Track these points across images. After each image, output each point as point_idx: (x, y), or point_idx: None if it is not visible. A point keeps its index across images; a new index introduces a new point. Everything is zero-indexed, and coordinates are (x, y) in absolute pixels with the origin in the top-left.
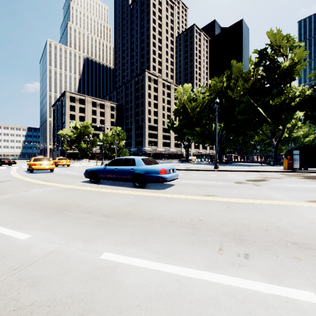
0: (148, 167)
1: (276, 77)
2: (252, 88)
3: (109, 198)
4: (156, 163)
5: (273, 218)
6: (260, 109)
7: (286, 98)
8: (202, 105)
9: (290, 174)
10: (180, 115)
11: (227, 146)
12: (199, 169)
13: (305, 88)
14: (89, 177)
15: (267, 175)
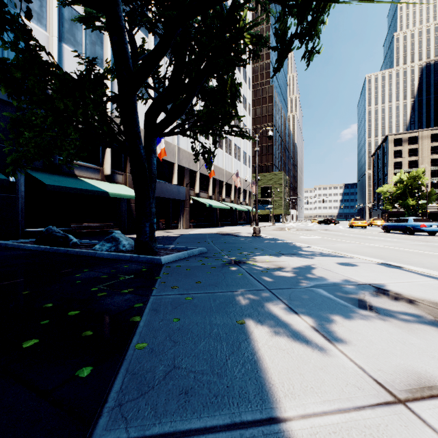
0: (414, 223)
1: None
2: None
3: (383, 235)
4: (427, 221)
5: None
6: None
7: None
8: None
9: None
10: None
11: None
12: None
13: None
14: (383, 229)
15: None
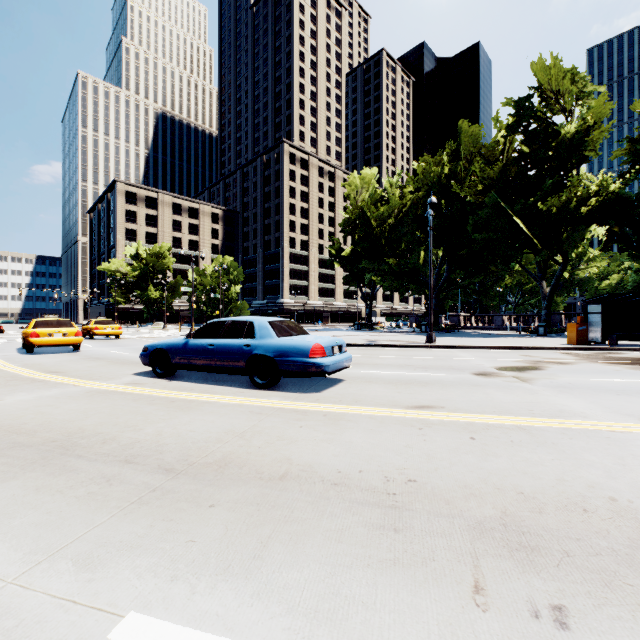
0: (283, 340)
1: (550, 156)
2: (502, 177)
3: (187, 417)
4: (303, 331)
5: (589, 471)
6: (518, 220)
7: (571, 198)
8: (399, 212)
9: (583, 354)
10: (356, 233)
11: (449, 296)
12: (395, 343)
13: (608, 178)
14: (150, 364)
15: (538, 357)
